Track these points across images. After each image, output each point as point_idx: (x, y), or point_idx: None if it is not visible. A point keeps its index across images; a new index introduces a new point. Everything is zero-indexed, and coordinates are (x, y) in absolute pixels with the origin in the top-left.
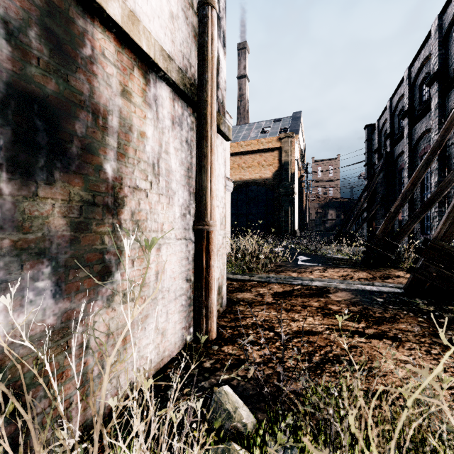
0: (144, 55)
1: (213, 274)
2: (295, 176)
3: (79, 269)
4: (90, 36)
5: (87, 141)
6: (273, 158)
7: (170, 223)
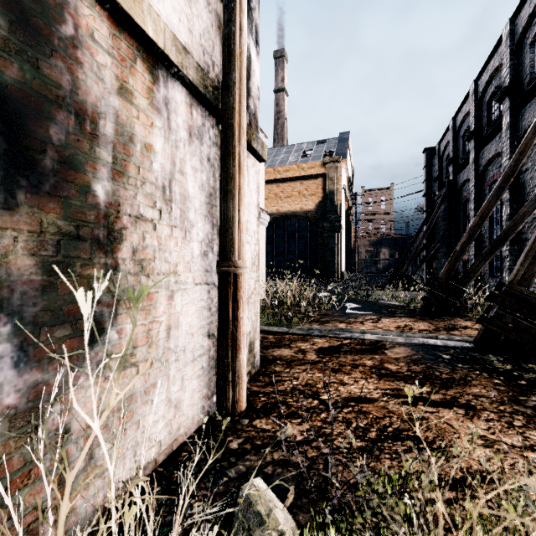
0: (150, 43)
1: (242, 328)
2: (342, 208)
3: (55, 326)
4: (72, 10)
5: (68, 152)
6: (316, 187)
7: (187, 263)
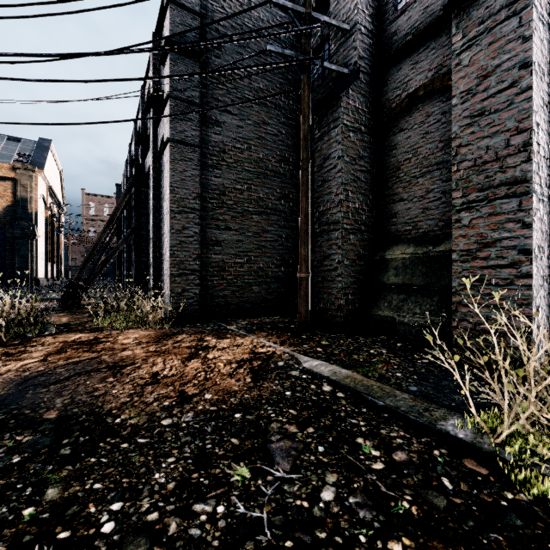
0: None
1: None
2: (38, 217)
3: None
4: None
5: None
6: (4, 189)
7: None
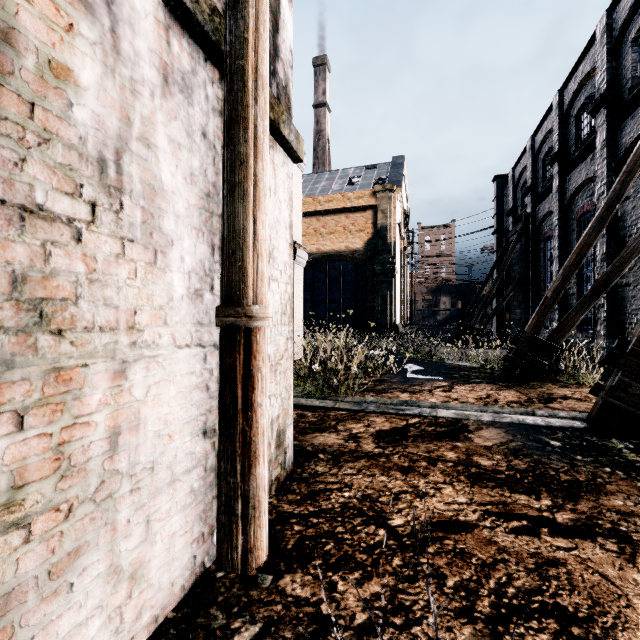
0: None
1: (260, 422)
2: (396, 248)
3: None
4: None
5: None
6: (365, 221)
7: (158, 309)
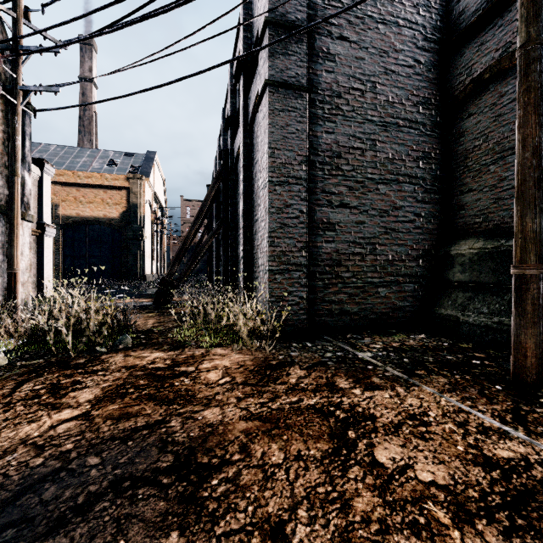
0: None
1: (18, 291)
2: (145, 220)
3: None
4: None
5: None
6: (121, 197)
7: None
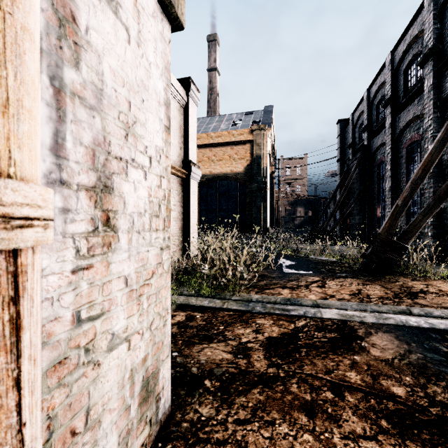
0: None
1: None
2: (267, 171)
3: None
4: None
5: None
6: (245, 151)
7: None
